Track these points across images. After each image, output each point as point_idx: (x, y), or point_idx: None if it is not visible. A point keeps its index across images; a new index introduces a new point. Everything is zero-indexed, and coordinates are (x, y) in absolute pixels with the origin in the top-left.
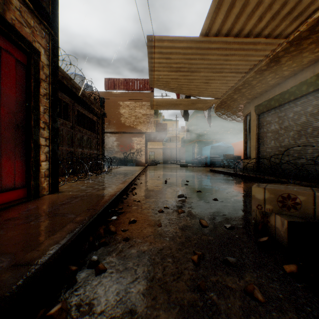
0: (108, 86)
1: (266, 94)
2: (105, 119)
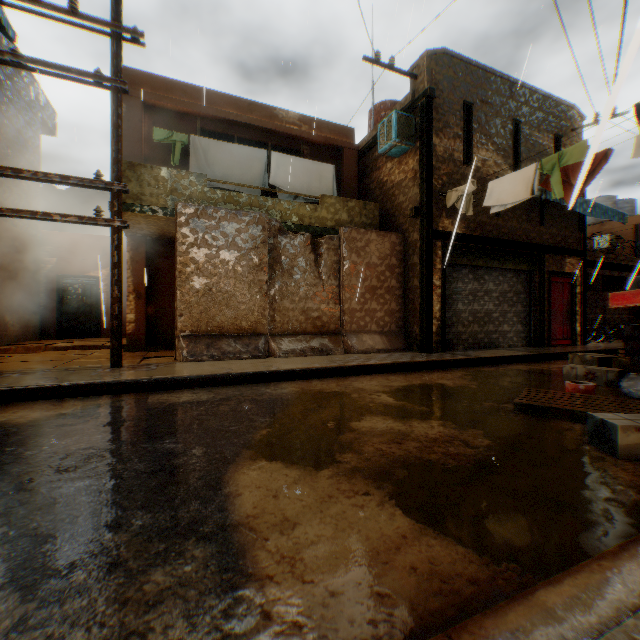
0: None
1: None
2: None
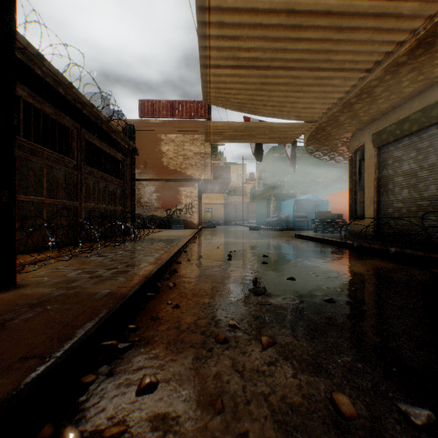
0: (144, 112)
1: (394, 113)
2: (140, 160)
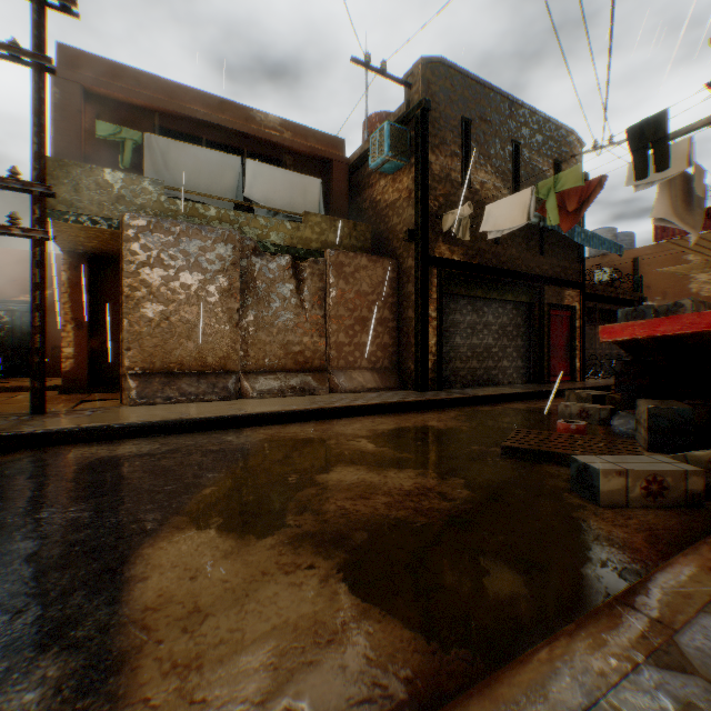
0: (660, 235)
1: None
2: (654, 291)
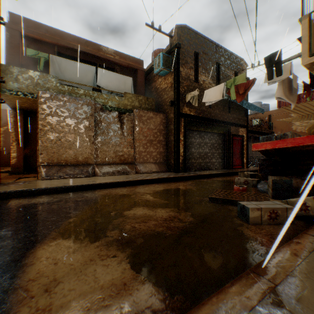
0: (280, 105)
1: None
2: (277, 129)
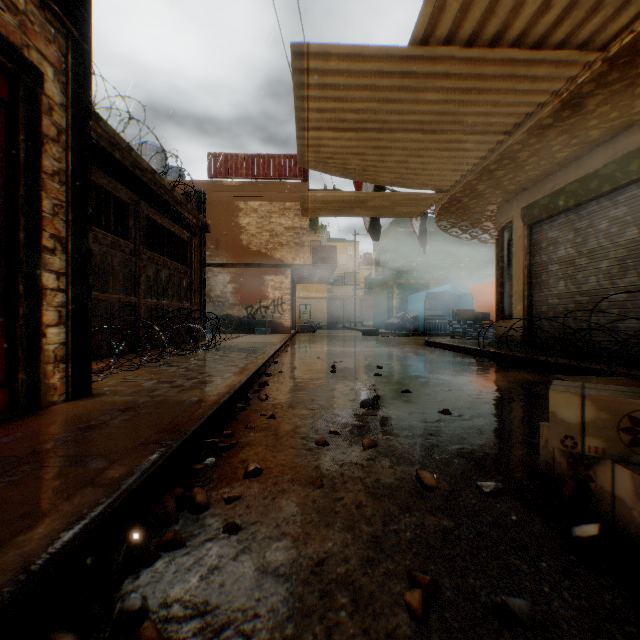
0: (216, 171)
1: (548, 182)
2: (210, 237)
